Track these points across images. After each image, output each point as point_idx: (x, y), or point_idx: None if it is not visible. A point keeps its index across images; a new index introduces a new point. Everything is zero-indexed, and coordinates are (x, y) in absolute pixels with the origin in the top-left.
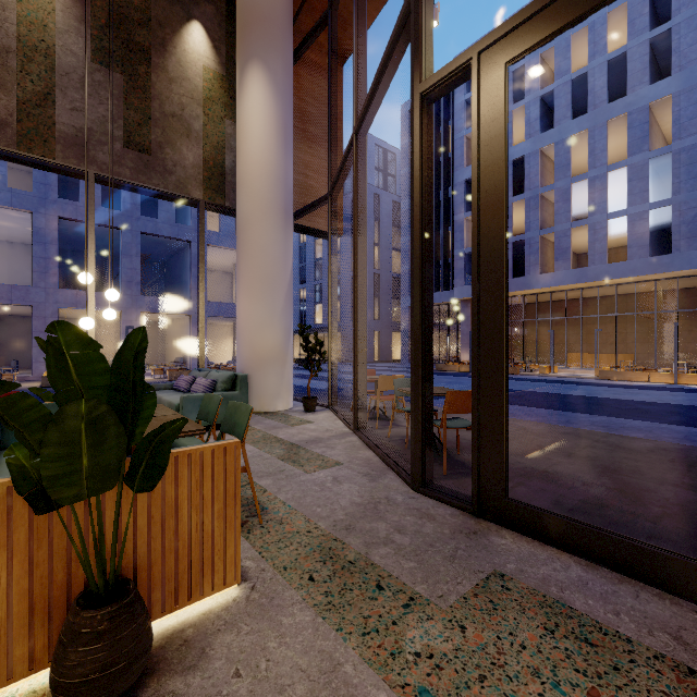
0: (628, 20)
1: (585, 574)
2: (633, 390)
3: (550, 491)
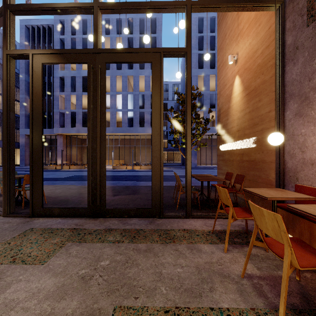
0: (122, 44)
1: (61, 220)
2: (120, 172)
3: (65, 204)
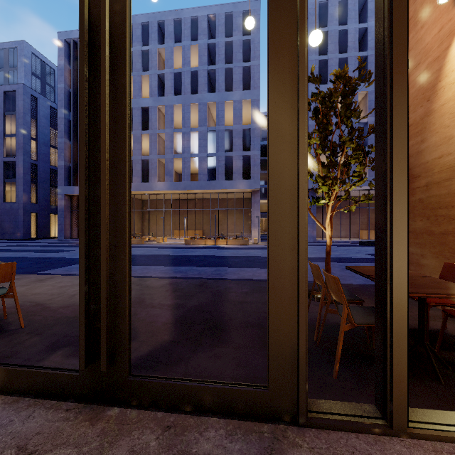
0: (199, 54)
1: None
2: (195, 249)
3: (59, 334)
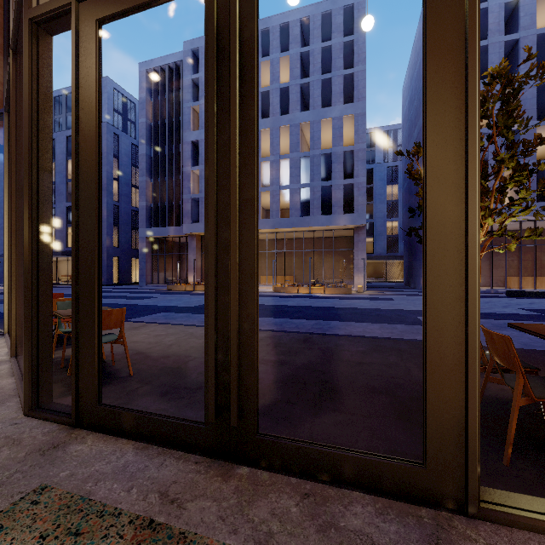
0: (290, 67)
1: (133, 458)
2: (287, 298)
3: (167, 385)
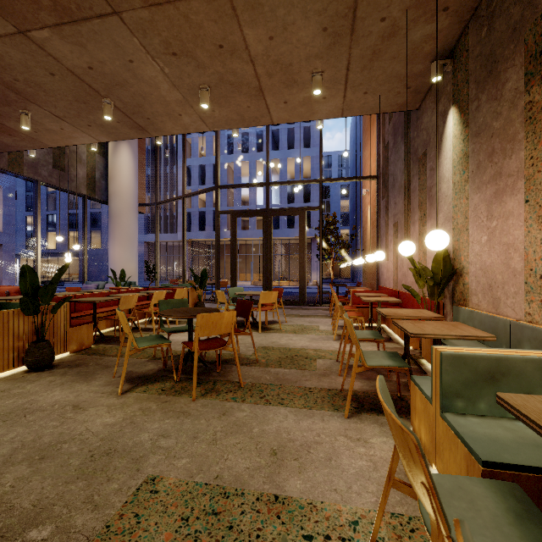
0: None
1: None
2: None
3: None
